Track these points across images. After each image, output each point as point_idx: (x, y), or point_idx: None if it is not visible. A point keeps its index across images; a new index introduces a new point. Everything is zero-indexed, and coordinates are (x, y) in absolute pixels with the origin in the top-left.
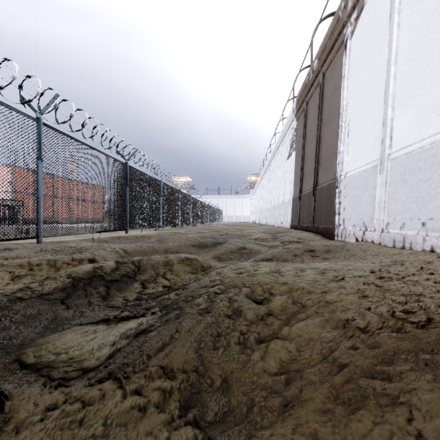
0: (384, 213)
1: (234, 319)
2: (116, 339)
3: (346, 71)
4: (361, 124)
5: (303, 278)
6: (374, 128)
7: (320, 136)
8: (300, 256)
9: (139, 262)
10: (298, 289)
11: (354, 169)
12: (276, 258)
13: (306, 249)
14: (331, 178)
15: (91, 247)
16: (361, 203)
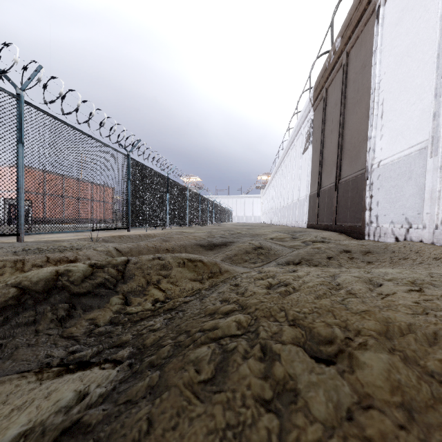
0: (439, 205)
1: (281, 415)
2: (20, 437)
3: (378, 42)
4: (400, 100)
5: (392, 301)
6: (420, 103)
7: (343, 123)
8: (336, 259)
9: (125, 266)
10: (402, 328)
11: (391, 155)
12: (305, 261)
13: (340, 250)
14: (359, 169)
15: (83, 246)
16: (402, 195)
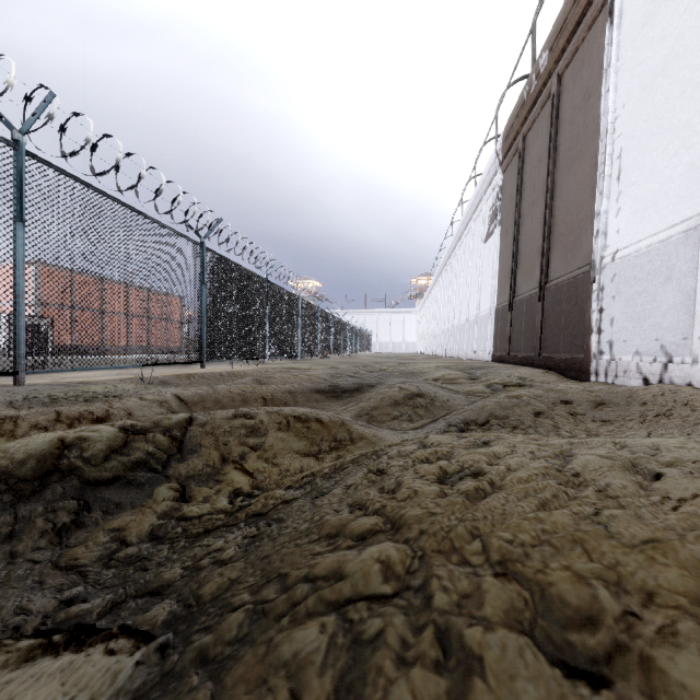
0: None
1: None
2: None
3: (612, 55)
4: (651, 150)
5: (697, 515)
6: (686, 153)
7: (552, 191)
8: (548, 416)
9: (185, 431)
10: None
11: (635, 242)
12: (496, 419)
13: (555, 399)
14: (579, 265)
15: (125, 392)
16: (655, 308)
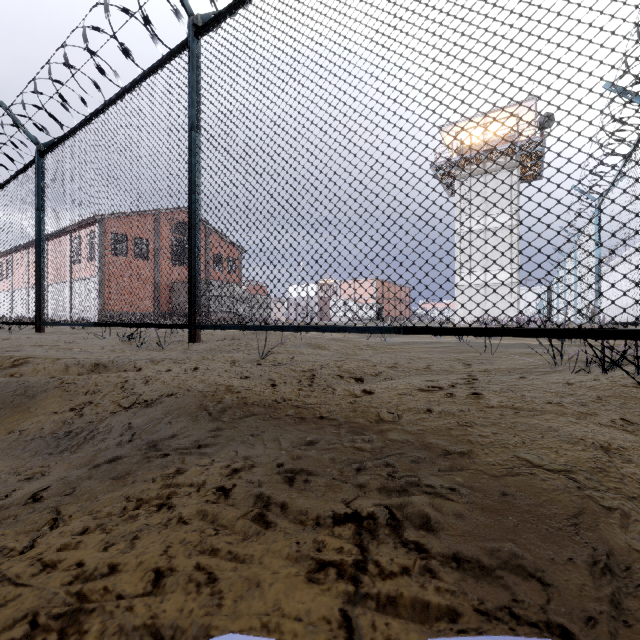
0: None
1: None
2: None
3: None
4: None
5: None
6: None
7: None
8: None
9: None
10: None
11: None
12: None
13: None
14: None
15: None
16: None
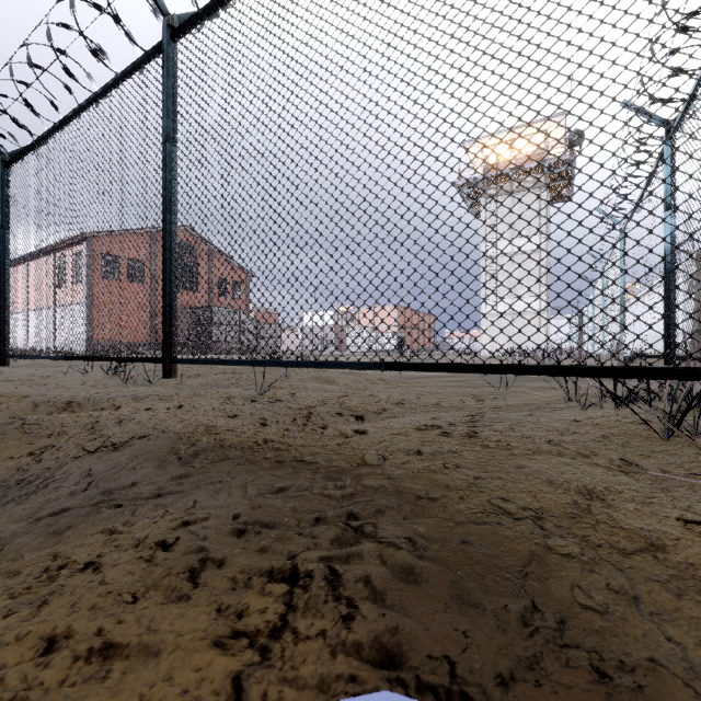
0: None
1: None
2: None
3: None
4: None
5: None
6: None
7: None
8: None
9: None
10: None
11: None
12: None
13: None
14: None
15: None
16: None
